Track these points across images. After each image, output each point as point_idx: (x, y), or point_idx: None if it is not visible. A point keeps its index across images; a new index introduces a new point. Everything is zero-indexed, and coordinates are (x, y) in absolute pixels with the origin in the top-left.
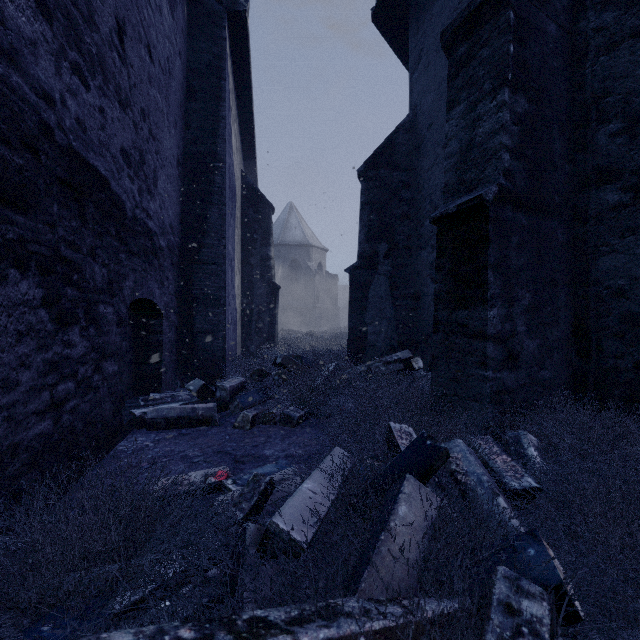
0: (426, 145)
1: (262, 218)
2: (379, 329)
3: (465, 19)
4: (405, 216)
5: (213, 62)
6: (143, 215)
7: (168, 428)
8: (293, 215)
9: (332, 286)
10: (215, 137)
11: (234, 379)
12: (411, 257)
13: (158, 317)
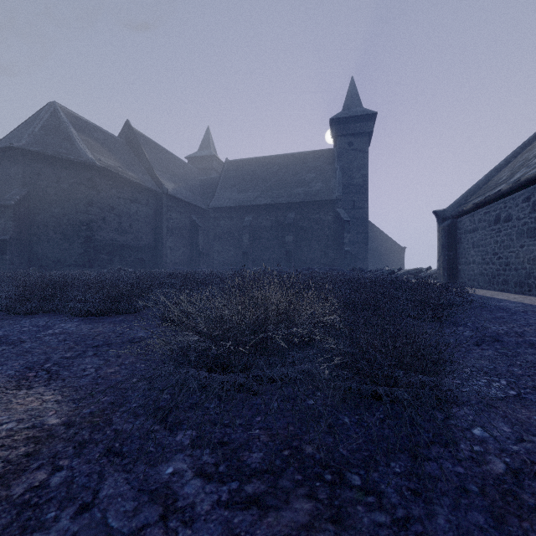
0: None
1: None
2: None
3: (4, 205)
4: None
5: None
6: None
7: None
8: None
9: None
10: None
11: None
12: None
13: None
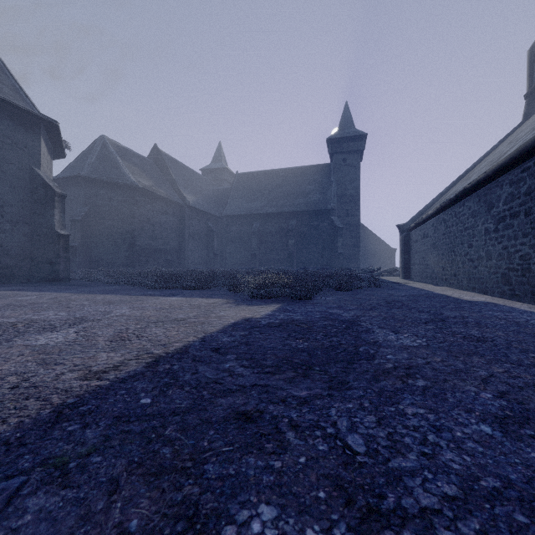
0: None
1: None
2: None
3: (74, 220)
4: None
5: None
6: None
7: None
8: None
9: None
10: None
11: None
12: None
13: None
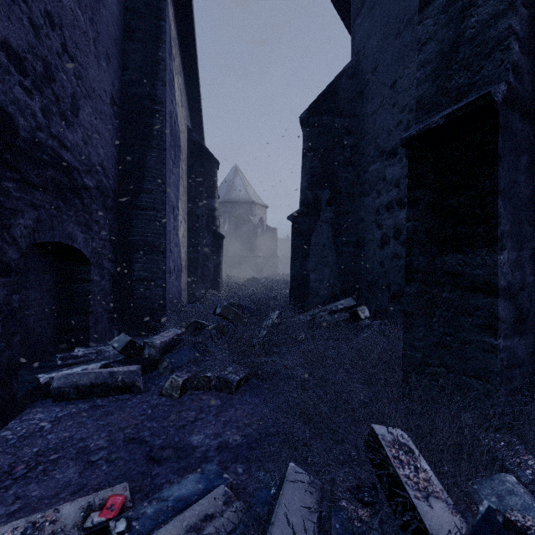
0: (370, 89)
1: (207, 172)
2: (321, 276)
3: None
4: (348, 163)
5: (152, 2)
6: (52, 142)
7: (79, 398)
8: (238, 176)
9: (272, 238)
10: (154, 79)
11: (168, 332)
12: (354, 204)
13: (85, 264)
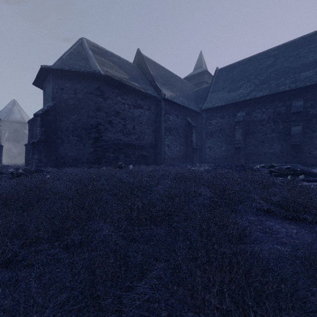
0: None
1: None
2: None
3: (35, 115)
4: None
5: None
6: None
7: None
8: (16, 106)
9: None
10: None
11: None
12: None
13: None
